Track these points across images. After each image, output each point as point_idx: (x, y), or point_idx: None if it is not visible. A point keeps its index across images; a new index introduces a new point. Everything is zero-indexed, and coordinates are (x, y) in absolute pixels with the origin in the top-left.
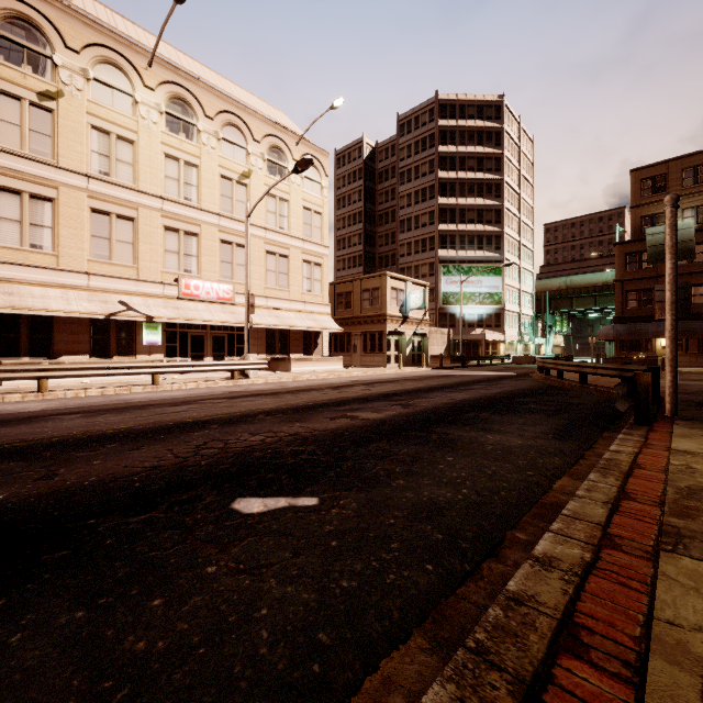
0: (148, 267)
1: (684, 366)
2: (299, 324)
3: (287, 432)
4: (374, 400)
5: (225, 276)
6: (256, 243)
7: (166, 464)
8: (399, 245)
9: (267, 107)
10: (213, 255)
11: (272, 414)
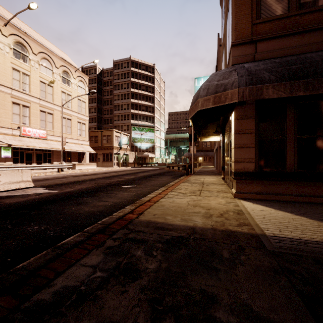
0: (4, 120)
1: (205, 165)
2: (77, 149)
3: (112, 181)
4: (124, 175)
5: (42, 126)
6: (57, 113)
7: (95, 185)
8: (114, 115)
9: (60, 51)
10: (37, 117)
11: (99, 179)
